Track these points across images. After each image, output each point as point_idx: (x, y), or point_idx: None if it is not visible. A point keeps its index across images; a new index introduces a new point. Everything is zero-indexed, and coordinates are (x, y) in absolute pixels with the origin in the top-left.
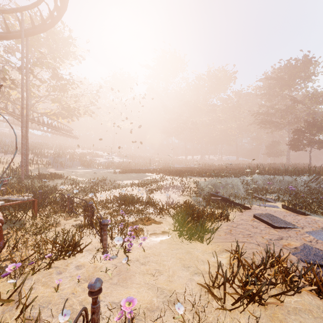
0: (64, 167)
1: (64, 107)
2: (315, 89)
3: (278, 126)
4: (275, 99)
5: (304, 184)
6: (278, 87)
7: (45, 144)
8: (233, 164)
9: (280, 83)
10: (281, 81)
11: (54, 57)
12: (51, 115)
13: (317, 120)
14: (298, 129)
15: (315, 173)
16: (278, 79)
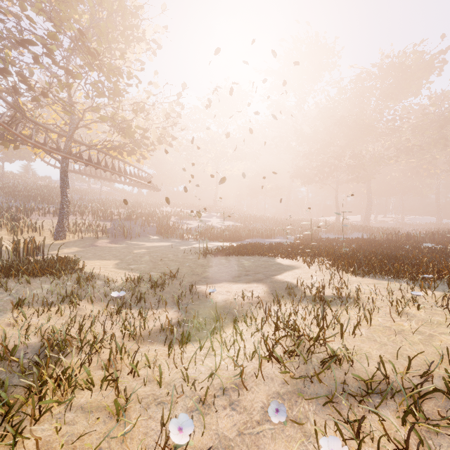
0: (128, 236)
1: (122, 128)
2: None
3: None
4: None
5: None
6: None
7: (119, 201)
8: None
9: None
10: None
11: (98, 33)
12: (110, 150)
13: None
14: None
15: None
16: None
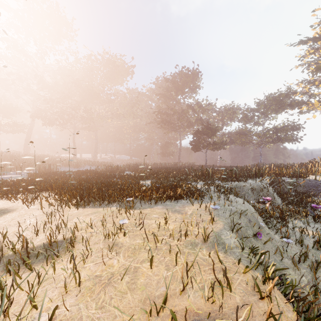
0: None
1: None
2: (195, 101)
3: (174, 128)
4: (169, 103)
5: (279, 192)
6: (175, 90)
7: None
8: (140, 164)
9: (176, 87)
10: (177, 86)
11: None
12: None
13: (212, 124)
14: (199, 131)
15: (259, 176)
16: (174, 83)
